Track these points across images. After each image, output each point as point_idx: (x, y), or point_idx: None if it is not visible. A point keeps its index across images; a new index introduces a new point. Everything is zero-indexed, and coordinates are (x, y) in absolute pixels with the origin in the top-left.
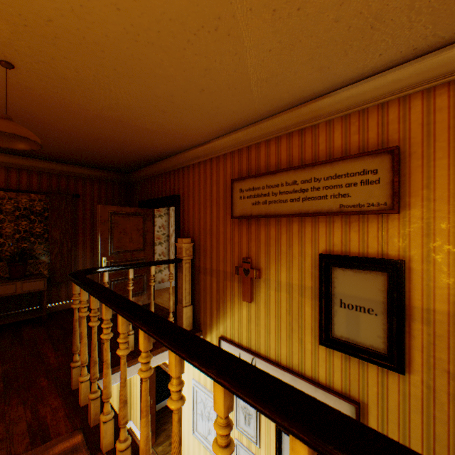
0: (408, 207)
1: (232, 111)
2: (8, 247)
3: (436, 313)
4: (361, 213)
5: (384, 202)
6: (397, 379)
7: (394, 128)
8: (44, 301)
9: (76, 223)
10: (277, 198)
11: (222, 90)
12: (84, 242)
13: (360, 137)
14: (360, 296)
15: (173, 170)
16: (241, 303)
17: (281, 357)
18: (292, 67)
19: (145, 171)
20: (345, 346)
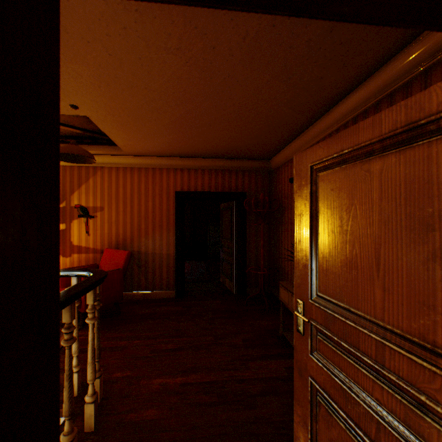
0: None
1: None
2: None
3: None
4: None
5: None
6: None
7: None
8: None
9: None
10: None
11: None
12: None
13: None
14: None
15: None
16: None
17: None
18: None
19: None
20: None
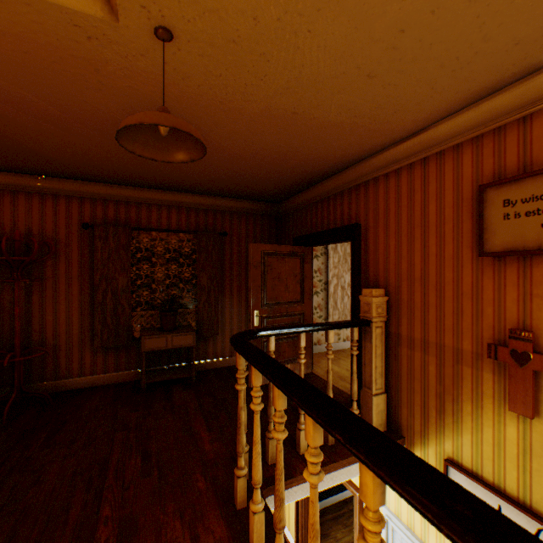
0: None
1: (513, 42)
2: (159, 293)
3: None
4: None
5: None
6: None
7: None
8: (192, 358)
9: (222, 267)
10: None
11: None
12: (230, 290)
13: None
14: None
15: (346, 190)
16: (501, 412)
17: None
18: None
19: (302, 197)
20: None
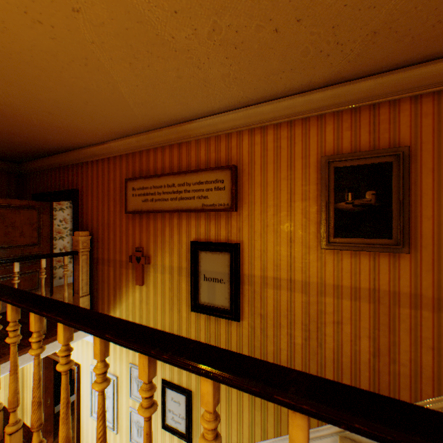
0: (242, 207)
1: (120, 121)
2: None
3: (255, 277)
4: (215, 211)
5: (228, 203)
6: (236, 325)
7: (235, 152)
8: None
9: None
10: (162, 197)
11: (106, 105)
12: None
13: (216, 155)
14: (216, 271)
15: (71, 165)
16: (135, 287)
17: (165, 327)
18: (160, 99)
19: (40, 163)
20: (207, 309)
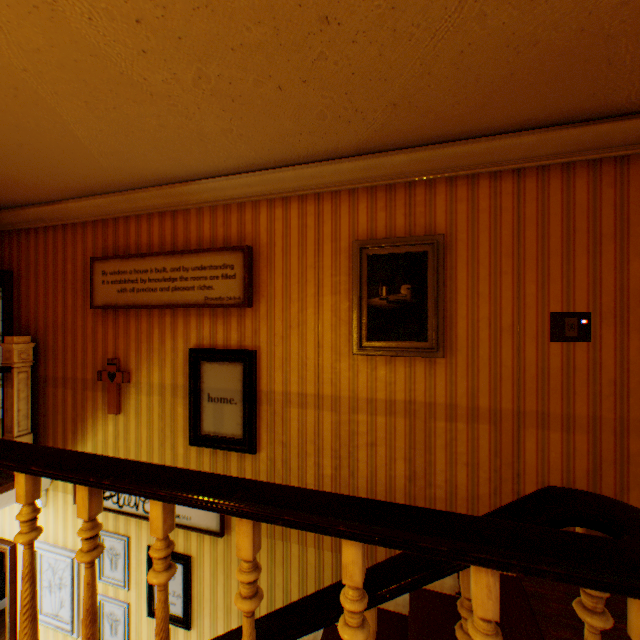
0: (259, 302)
1: (81, 174)
2: None
3: (276, 394)
4: (223, 306)
5: (240, 297)
6: (252, 460)
7: (250, 228)
8: None
9: None
10: (147, 286)
11: (55, 151)
12: None
13: (225, 231)
14: (225, 388)
15: (1, 232)
16: (107, 417)
17: None
18: (139, 150)
19: None
20: (212, 441)
